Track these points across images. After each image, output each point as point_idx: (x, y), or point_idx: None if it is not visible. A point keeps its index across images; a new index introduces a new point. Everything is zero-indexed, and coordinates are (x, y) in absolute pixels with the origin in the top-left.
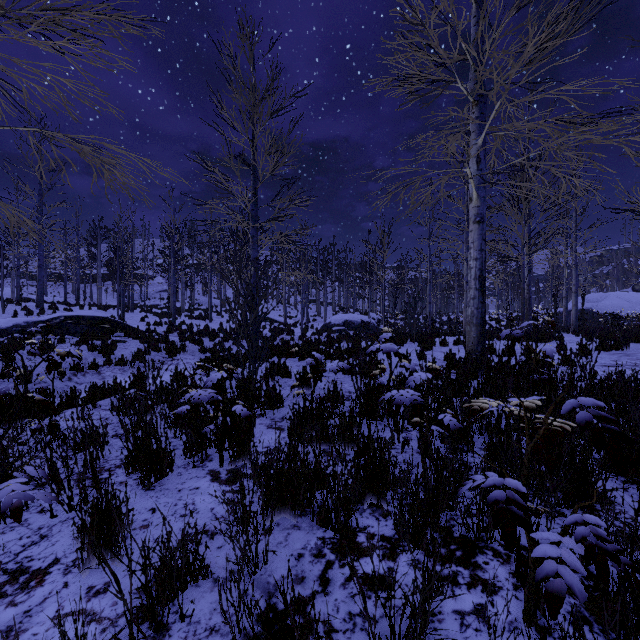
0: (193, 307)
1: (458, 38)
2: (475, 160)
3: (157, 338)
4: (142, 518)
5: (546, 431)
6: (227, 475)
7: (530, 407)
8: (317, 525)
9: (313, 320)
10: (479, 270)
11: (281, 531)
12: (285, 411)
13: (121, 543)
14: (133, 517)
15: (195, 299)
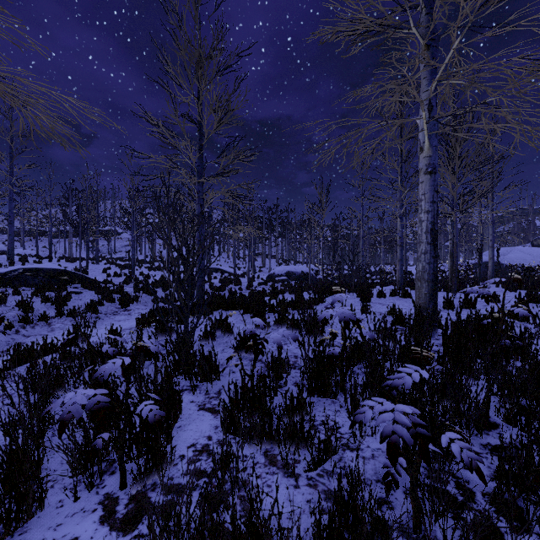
0: (154, 259)
1: None
2: (426, 107)
3: (112, 289)
4: None
5: None
6: (126, 507)
7: None
8: None
9: (259, 271)
10: (431, 223)
11: None
12: (222, 382)
13: None
14: None
15: (156, 252)
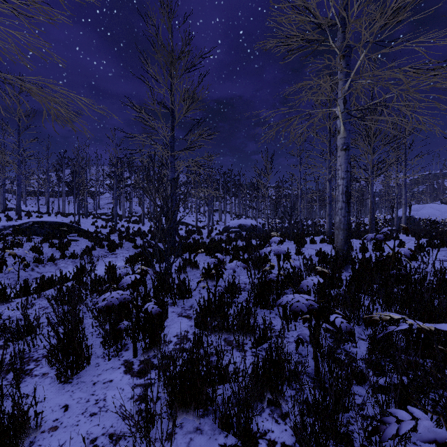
0: (131, 214)
1: (332, 1)
2: (342, 101)
3: (101, 238)
4: (53, 417)
5: None
6: (139, 366)
7: None
8: (219, 428)
9: (216, 224)
10: (345, 187)
11: (184, 436)
12: (193, 300)
13: None
14: (45, 416)
15: (133, 209)
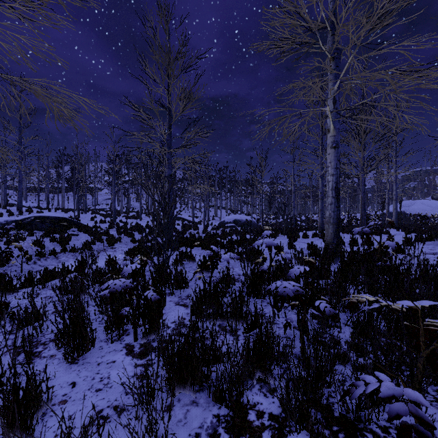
0: (129, 210)
1: (321, 6)
2: (332, 101)
3: (101, 232)
4: (62, 393)
5: (433, 332)
6: (140, 349)
7: (415, 307)
8: (213, 401)
9: (212, 219)
10: (335, 183)
11: (181, 407)
12: (190, 290)
13: (34, 426)
14: (55, 392)
15: (130, 204)
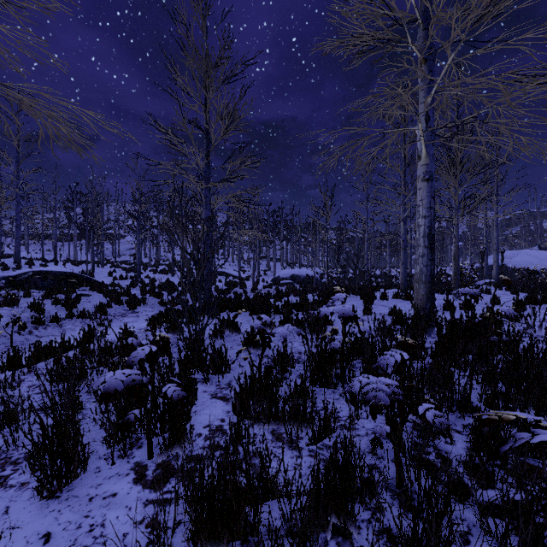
0: (158, 263)
1: None
2: (424, 118)
3: (119, 292)
4: None
5: None
6: (155, 472)
7: None
8: None
9: (264, 274)
10: (428, 228)
11: None
12: (232, 375)
13: None
14: None
15: (161, 255)
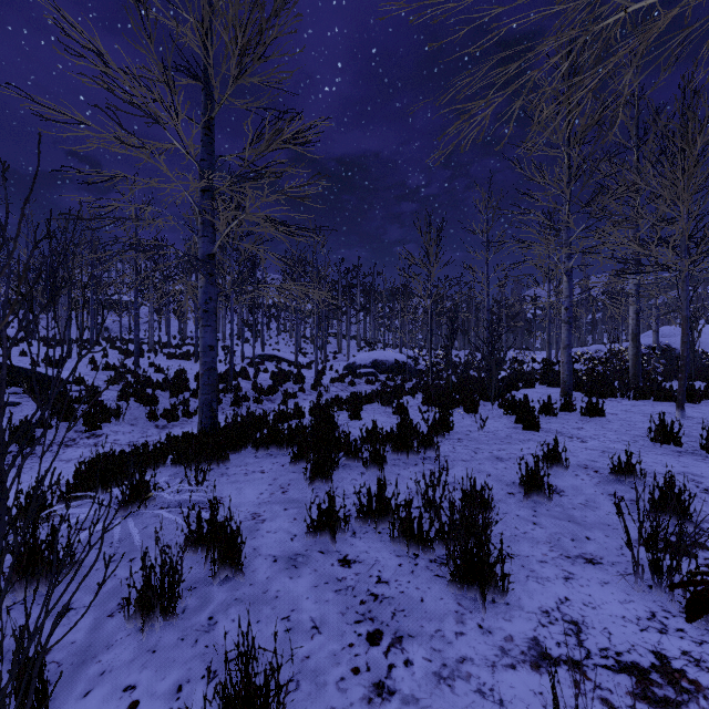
0: (183, 342)
1: None
2: None
3: (76, 396)
4: None
5: None
6: None
7: None
8: None
9: (333, 358)
10: None
11: None
12: None
13: None
14: None
15: (189, 332)
